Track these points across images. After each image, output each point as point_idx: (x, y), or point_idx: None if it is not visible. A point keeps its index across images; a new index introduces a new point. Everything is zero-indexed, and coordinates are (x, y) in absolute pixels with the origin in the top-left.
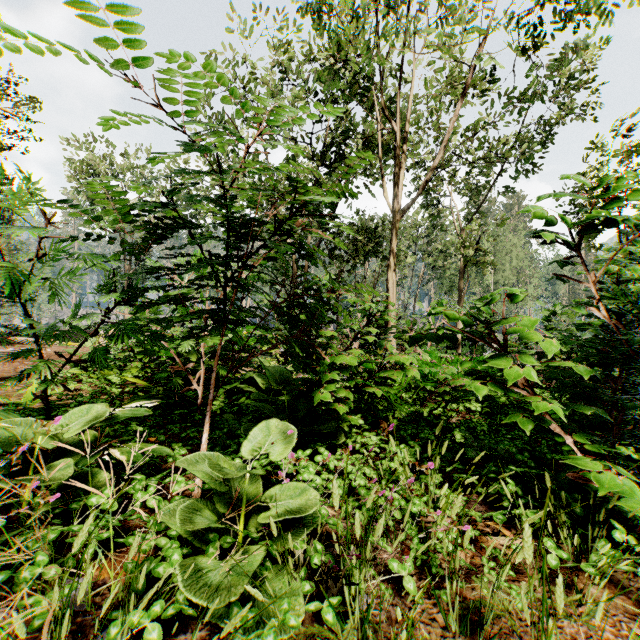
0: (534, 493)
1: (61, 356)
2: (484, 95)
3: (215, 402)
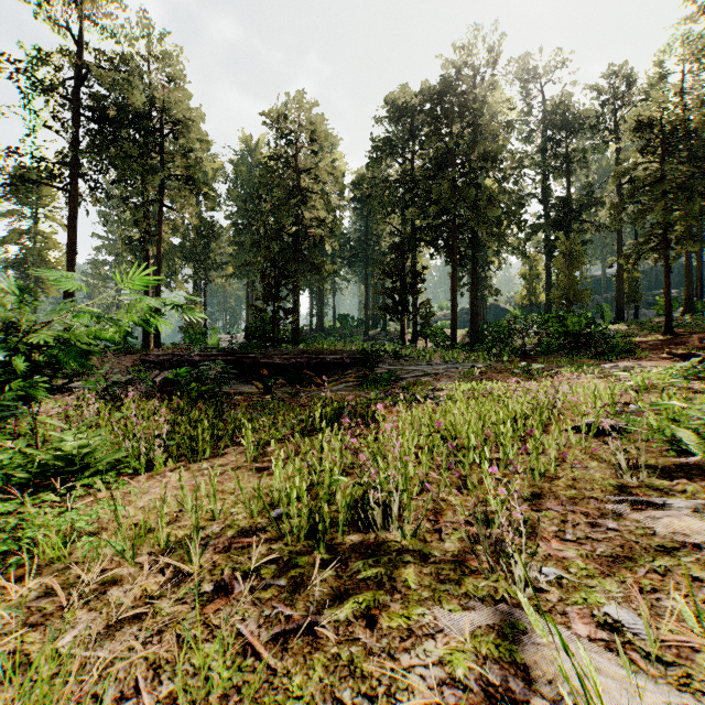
0: None
1: None
2: None
3: None
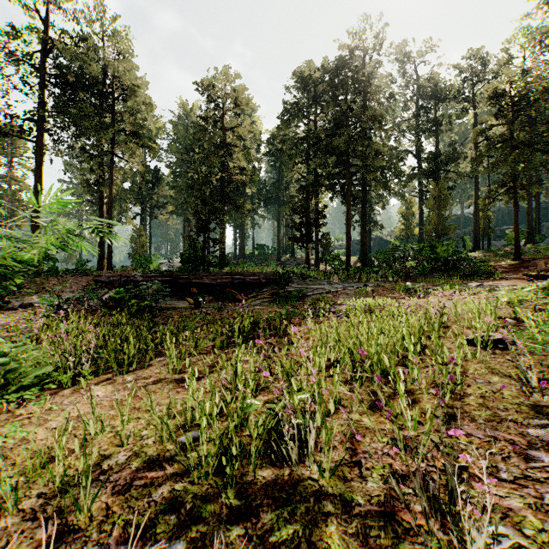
0: None
1: None
2: None
3: None
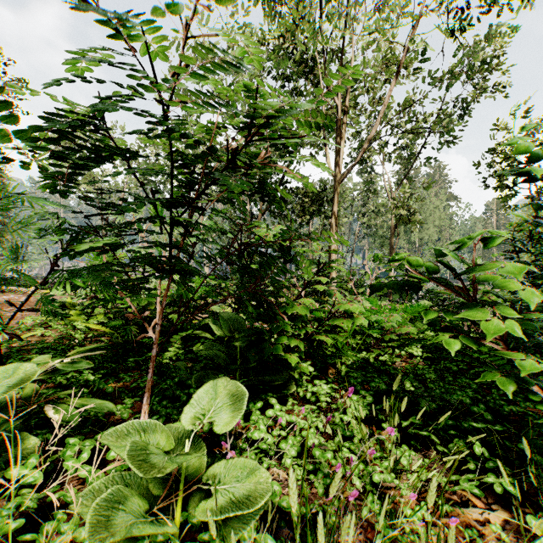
0: (496, 450)
1: (12, 305)
2: (415, 73)
3: (171, 348)
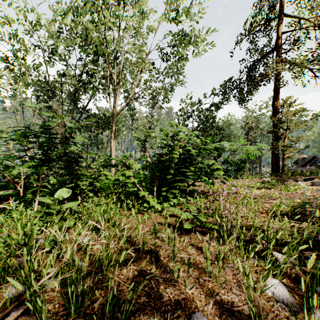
0: None
1: None
2: (150, 72)
3: (28, 195)
